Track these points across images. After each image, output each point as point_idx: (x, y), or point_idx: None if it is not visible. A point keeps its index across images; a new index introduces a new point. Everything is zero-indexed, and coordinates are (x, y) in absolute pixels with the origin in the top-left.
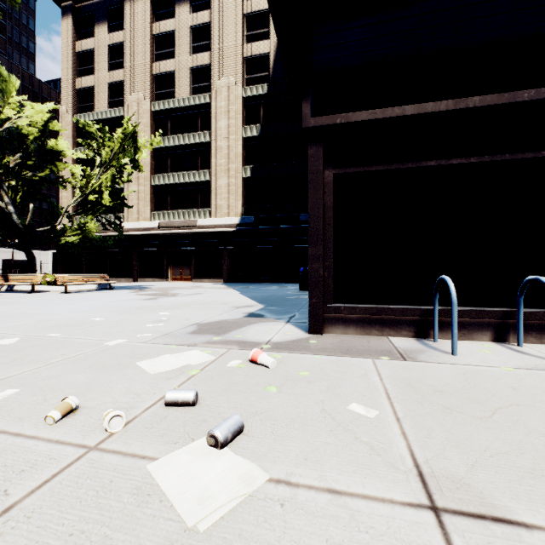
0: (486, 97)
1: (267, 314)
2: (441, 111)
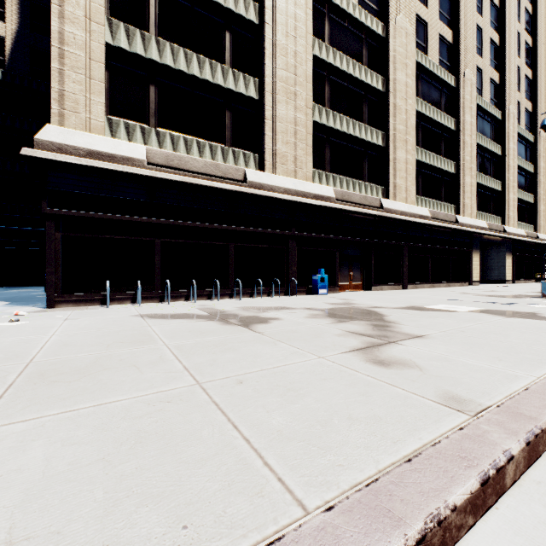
0: (127, 217)
1: (16, 305)
2: (110, 218)
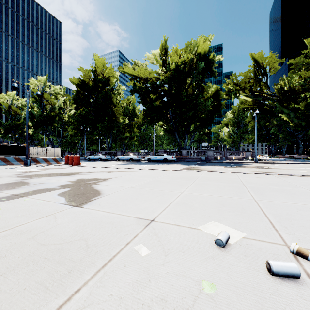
0: None
1: None
2: None
